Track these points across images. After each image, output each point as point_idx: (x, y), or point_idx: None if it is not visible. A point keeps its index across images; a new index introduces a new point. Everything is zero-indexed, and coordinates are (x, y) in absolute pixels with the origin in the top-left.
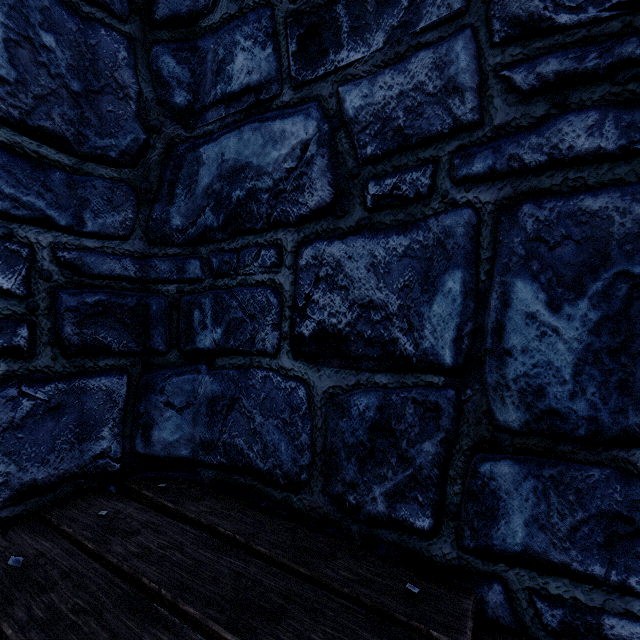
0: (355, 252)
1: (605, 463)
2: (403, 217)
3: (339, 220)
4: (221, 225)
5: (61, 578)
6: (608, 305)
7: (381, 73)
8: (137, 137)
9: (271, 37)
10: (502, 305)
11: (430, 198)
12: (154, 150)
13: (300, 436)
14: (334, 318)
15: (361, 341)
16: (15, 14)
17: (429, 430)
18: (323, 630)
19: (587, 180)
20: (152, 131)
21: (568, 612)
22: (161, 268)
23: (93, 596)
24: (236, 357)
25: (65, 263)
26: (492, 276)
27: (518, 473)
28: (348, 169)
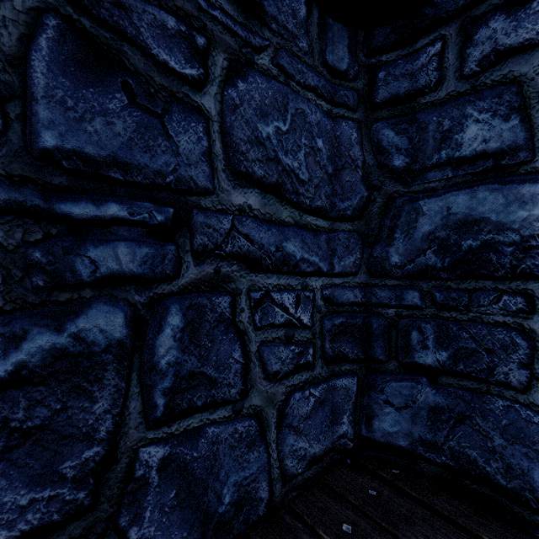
0: None
1: None
2: None
3: None
4: (446, 267)
5: None
6: None
7: None
8: (362, 195)
9: (517, 110)
10: None
11: None
12: (374, 204)
13: None
14: None
15: None
16: (307, 134)
17: None
18: None
19: None
20: (373, 189)
21: None
22: (381, 295)
23: None
24: (467, 380)
25: (326, 298)
26: None
27: None
28: None
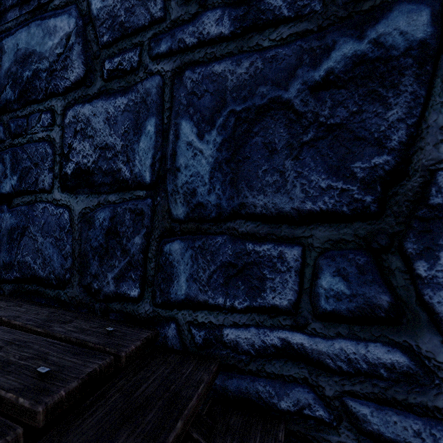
0: (97, 111)
1: (224, 232)
2: (124, 84)
3: (88, 89)
4: (16, 98)
5: None
6: (225, 132)
7: None
8: None
9: None
10: (175, 138)
11: (138, 70)
12: None
13: (65, 247)
14: (85, 159)
15: (101, 173)
16: None
17: (138, 228)
18: (22, 355)
19: (216, 53)
20: None
21: (207, 331)
22: None
23: None
24: (26, 196)
25: None
26: (170, 120)
27: (183, 248)
28: (93, 52)
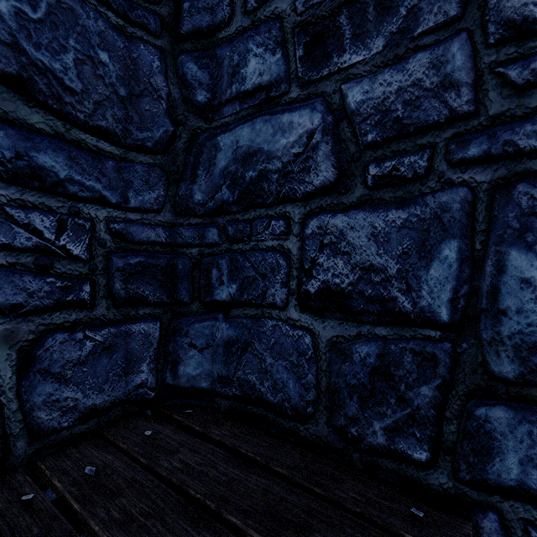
0: (357, 223)
1: None
2: (401, 194)
3: (342, 196)
4: (236, 200)
5: (126, 486)
6: None
7: (381, 72)
8: (167, 129)
9: (280, 44)
10: (497, 271)
11: (427, 178)
12: (180, 139)
13: (306, 376)
14: (337, 278)
15: (362, 298)
16: (81, 39)
17: (426, 376)
18: None
19: None
20: (178, 124)
21: None
22: (186, 235)
23: (154, 503)
24: (249, 308)
25: (115, 233)
26: (487, 246)
27: (513, 418)
28: (350, 153)
